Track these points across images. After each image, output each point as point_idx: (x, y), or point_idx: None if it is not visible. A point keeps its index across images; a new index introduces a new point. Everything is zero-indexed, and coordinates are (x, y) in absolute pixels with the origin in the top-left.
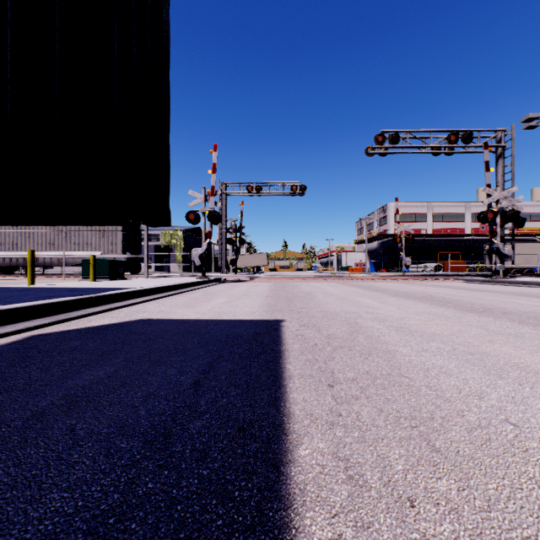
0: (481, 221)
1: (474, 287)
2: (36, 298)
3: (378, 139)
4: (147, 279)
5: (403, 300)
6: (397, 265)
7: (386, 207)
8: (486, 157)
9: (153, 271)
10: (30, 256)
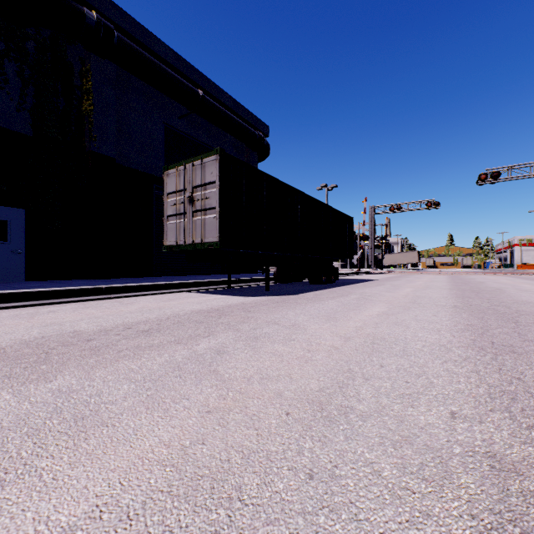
0: None
1: None
2: None
3: (481, 177)
4: None
5: (443, 279)
6: None
7: None
8: None
9: None
10: None
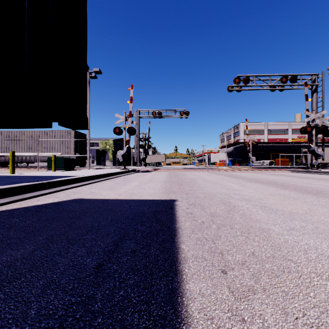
0: (302, 133)
1: (299, 175)
2: (5, 183)
3: (236, 81)
4: (89, 170)
5: (257, 185)
6: (246, 161)
7: (238, 125)
8: (306, 91)
9: (95, 165)
10: (11, 155)
